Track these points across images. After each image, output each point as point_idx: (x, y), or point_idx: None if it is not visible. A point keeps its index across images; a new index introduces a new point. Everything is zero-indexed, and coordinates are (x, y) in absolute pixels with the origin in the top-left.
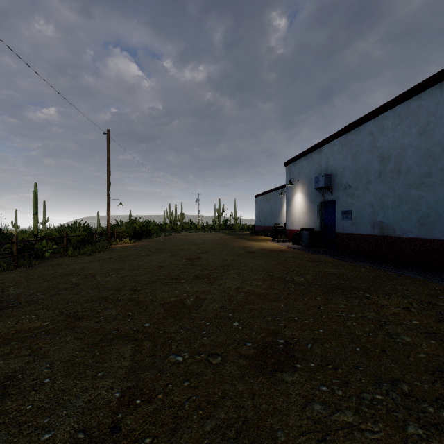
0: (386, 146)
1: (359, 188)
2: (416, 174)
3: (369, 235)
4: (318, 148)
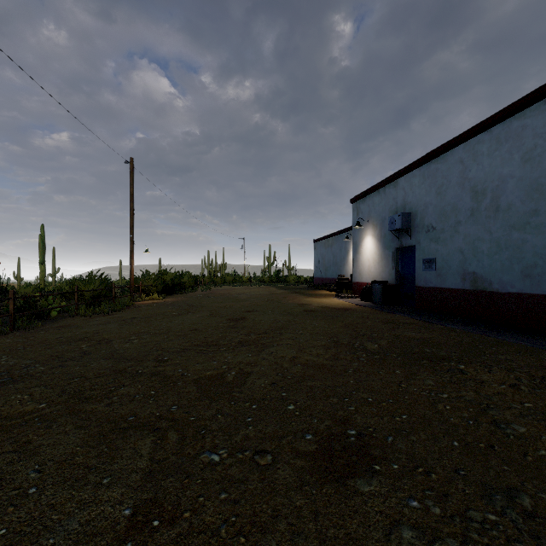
0: (481, 176)
1: (446, 230)
2: (519, 212)
3: (458, 289)
4: (393, 180)
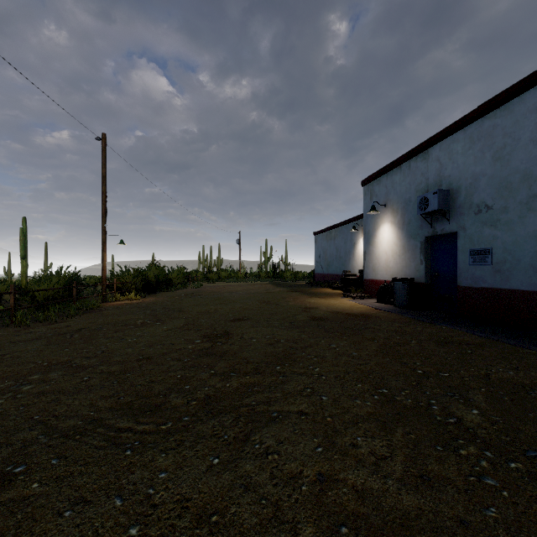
0: None
1: (511, 209)
2: None
3: (534, 292)
4: (422, 150)
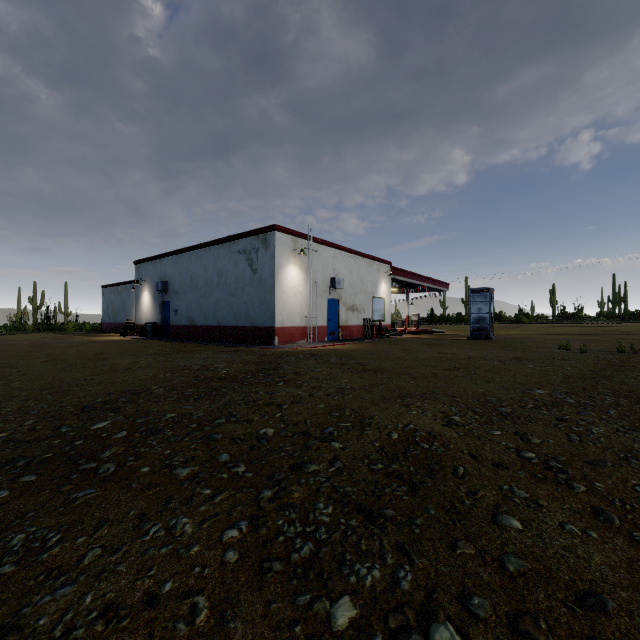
0: (193, 271)
1: (182, 294)
2: (203, 291)
3: (187, 325)
4: (160, 258)
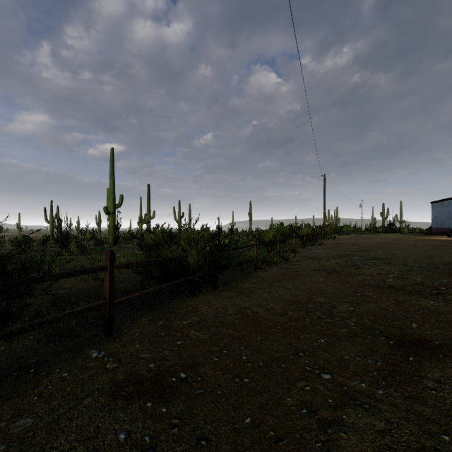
0: None
1: None
2: None
3: None
4: None
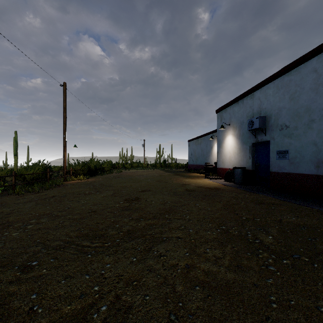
0: None
1: (299, 127)
2: None
3: (312, 175)
4: (250, 93)
